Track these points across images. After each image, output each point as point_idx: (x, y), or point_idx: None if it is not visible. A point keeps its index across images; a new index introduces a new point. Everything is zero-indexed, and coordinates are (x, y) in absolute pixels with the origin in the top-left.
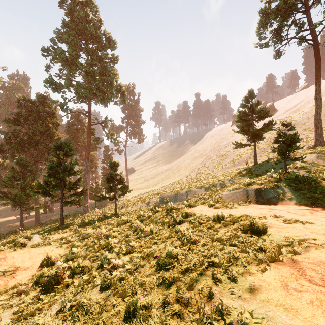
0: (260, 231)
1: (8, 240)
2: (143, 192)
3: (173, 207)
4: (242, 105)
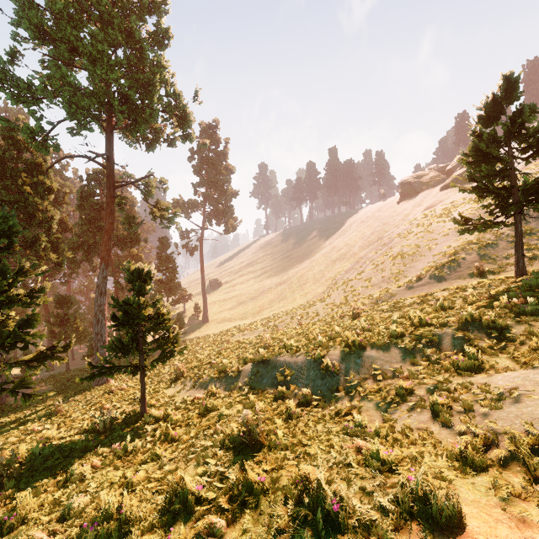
0: None
1: None
2: (233, 328)
3: (330, 507)
4: (482, 119)
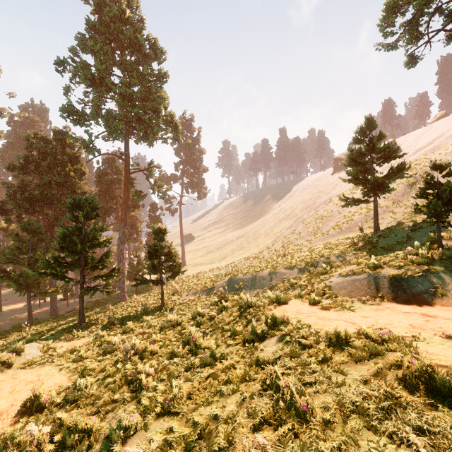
0: (449, 391)
1: (5, 343)
2: (205, 269)
3: (250, 303)
4: (355, 140)
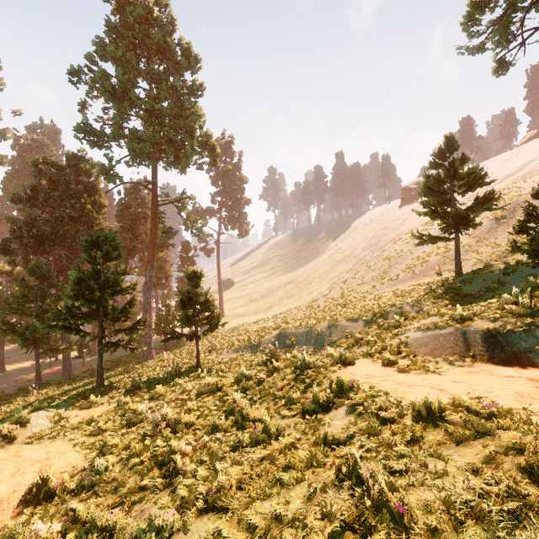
0: None
1: (9, 410)
2: (248, 321)
3: (308, 363)
4: (432, 164)
